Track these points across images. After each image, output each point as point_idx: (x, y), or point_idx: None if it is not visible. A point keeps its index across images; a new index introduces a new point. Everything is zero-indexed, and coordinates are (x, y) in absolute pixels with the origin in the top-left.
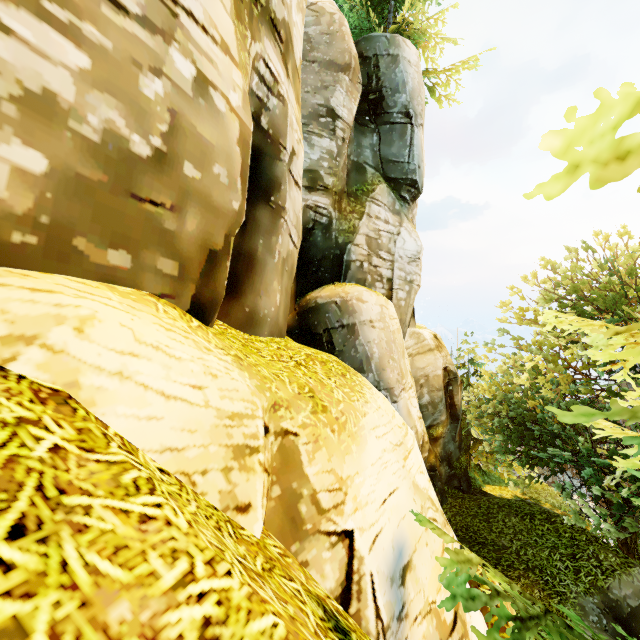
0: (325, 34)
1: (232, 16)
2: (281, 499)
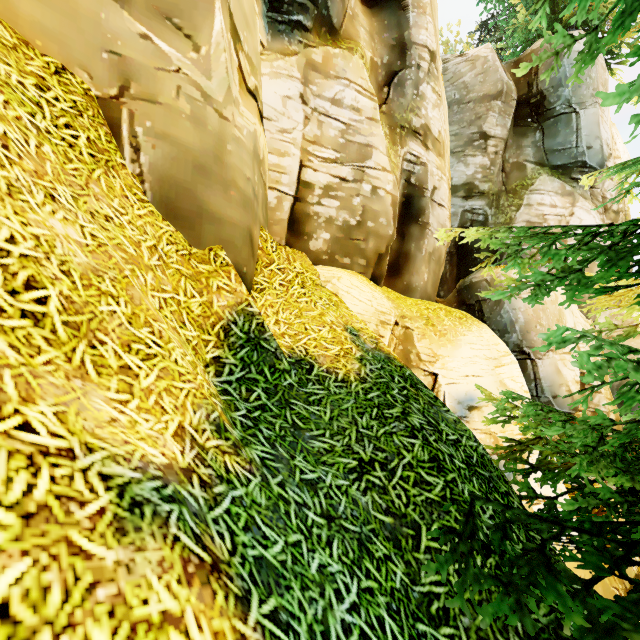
0: (479, 76)
1: (387, 154)
2: (402, 351)
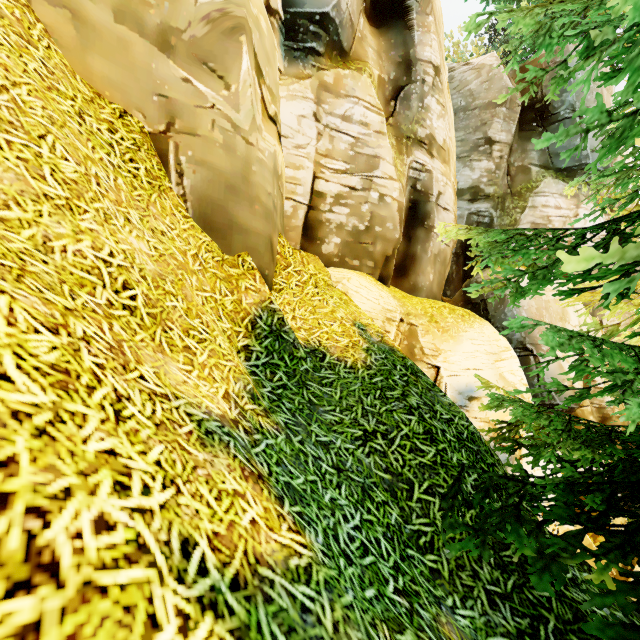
0: (484, 84)
1: (393, 164)
2: (407, 345)
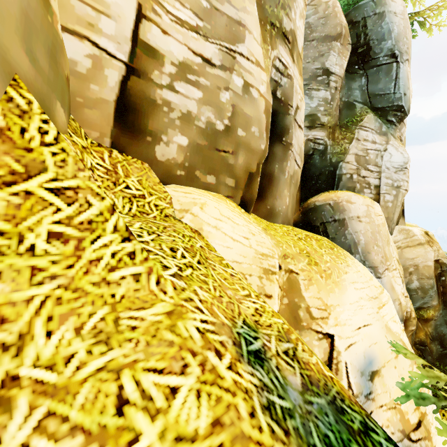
0: (321, 18)
1: (261, 45)
2: (288, 305)
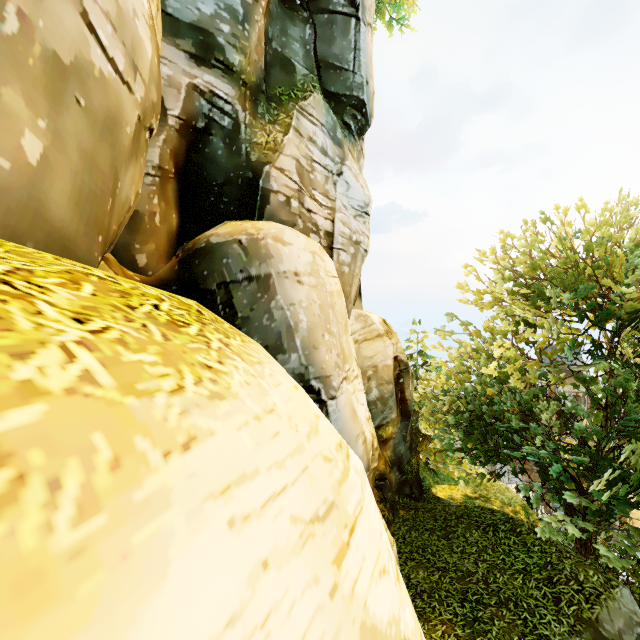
0: None
1: None
2: None
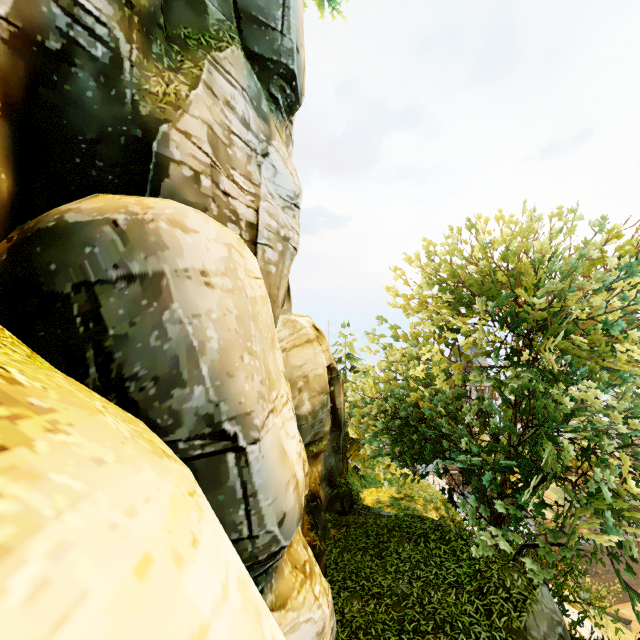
0: None
1: None
2: None
